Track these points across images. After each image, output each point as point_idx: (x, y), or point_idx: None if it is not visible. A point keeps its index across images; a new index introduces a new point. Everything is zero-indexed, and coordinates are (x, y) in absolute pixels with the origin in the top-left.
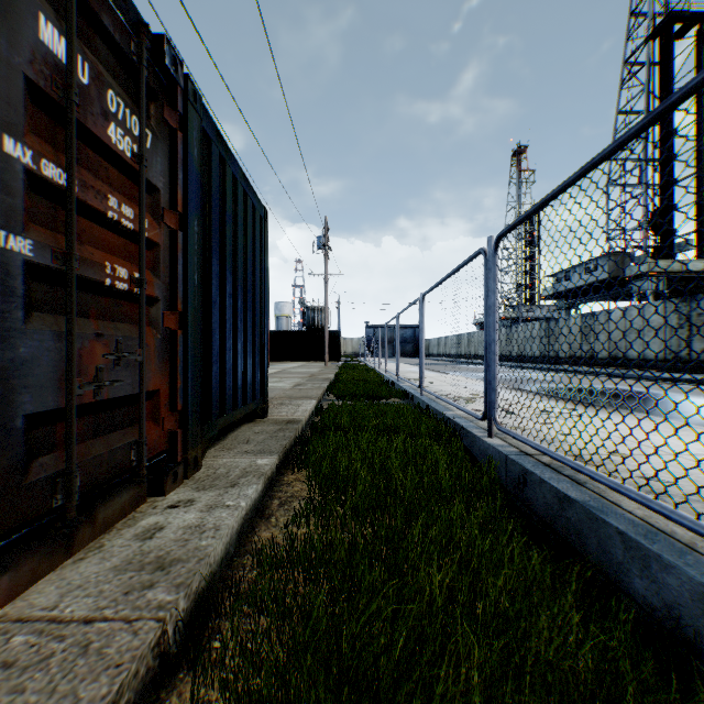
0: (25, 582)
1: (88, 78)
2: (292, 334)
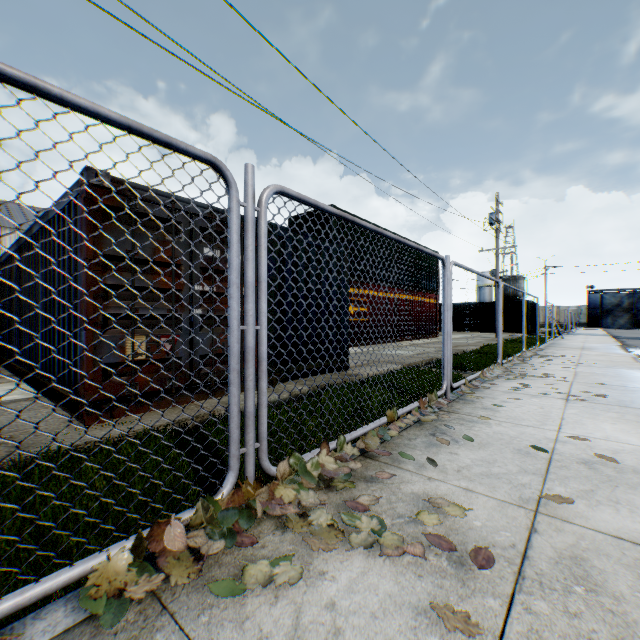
0: (200, 399)
1: (219, 254)
2: (474, 306)
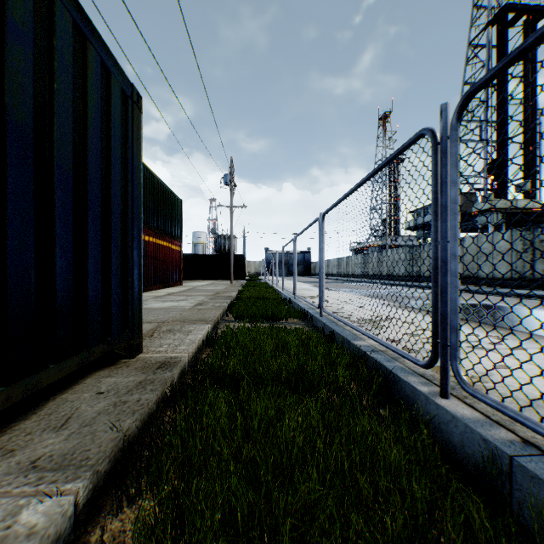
0: None
1: None
2: (204, 257)
